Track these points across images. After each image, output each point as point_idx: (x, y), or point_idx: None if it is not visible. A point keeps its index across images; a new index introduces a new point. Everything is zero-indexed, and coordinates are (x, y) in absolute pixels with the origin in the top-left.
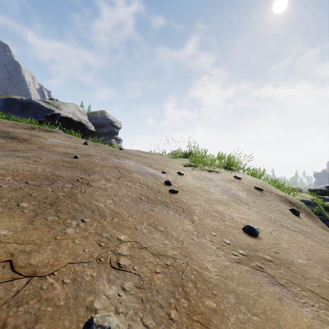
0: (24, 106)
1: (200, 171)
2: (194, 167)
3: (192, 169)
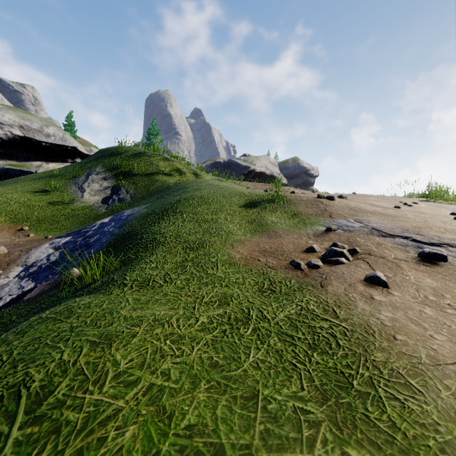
0: (226, 167)
1: (436, 203)
2: (430, 202)
3: (428, 202)
